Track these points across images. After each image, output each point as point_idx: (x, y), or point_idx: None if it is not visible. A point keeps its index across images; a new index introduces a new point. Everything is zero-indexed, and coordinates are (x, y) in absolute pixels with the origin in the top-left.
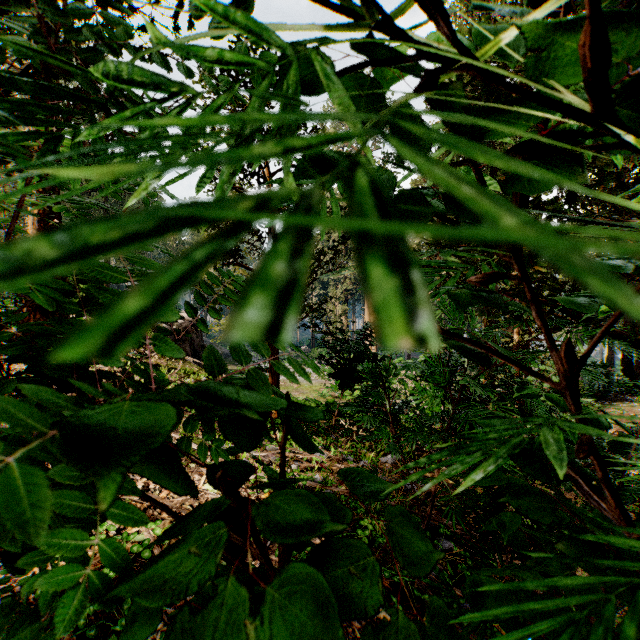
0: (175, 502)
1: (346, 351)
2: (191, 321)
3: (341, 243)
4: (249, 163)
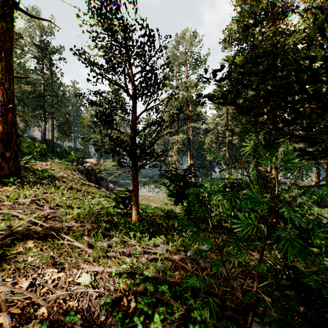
0: (50, 298)
1: (178, 181)
2: (95, 164)
3: (176, 114)
4: (118, 64)
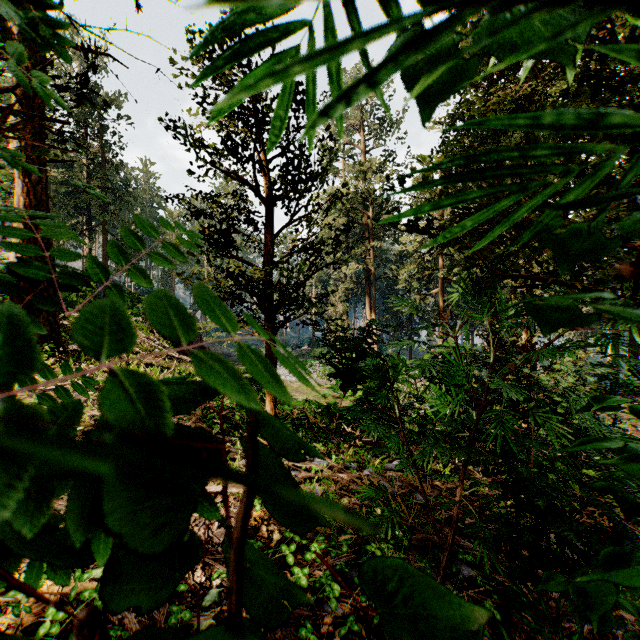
0: None
1: (348, 350)
2: None
3: (343, 232)
4: (243, 146)
